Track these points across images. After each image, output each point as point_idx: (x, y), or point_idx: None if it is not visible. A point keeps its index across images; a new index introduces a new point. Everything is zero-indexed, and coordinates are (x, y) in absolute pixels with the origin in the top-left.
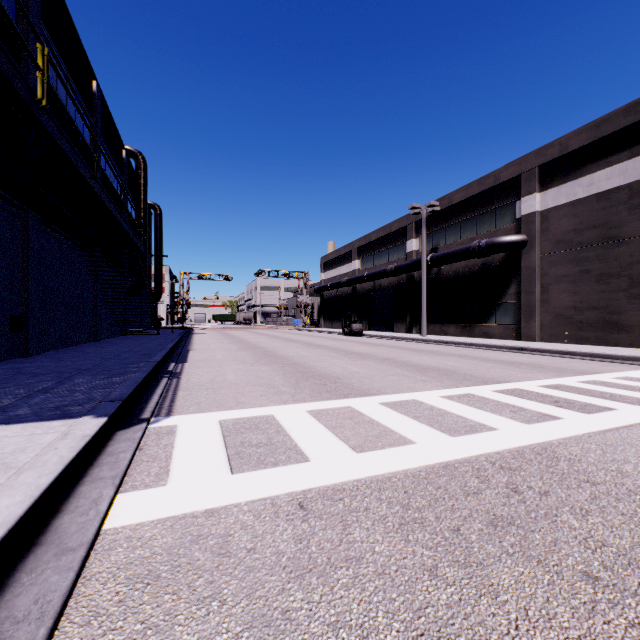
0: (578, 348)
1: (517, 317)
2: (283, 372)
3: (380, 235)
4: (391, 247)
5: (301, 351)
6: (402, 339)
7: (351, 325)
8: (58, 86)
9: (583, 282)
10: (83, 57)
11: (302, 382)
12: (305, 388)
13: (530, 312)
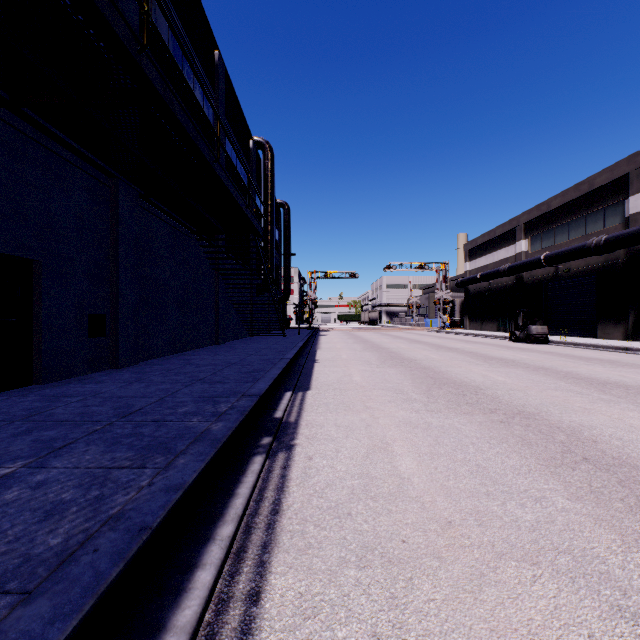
0: None
1: None
2: (533, 454)
3: (568, 198)
4: (590, 213)
5: (486, 372)
6: (639, 351)
7: (528, 327)
8: (170, 42)
9: None
10: (202, 19)
11: None
12: None
13: None
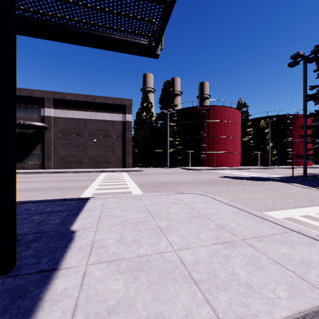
0: (75, 170)
1: (42, 159)
2: None
3: None
4: None
5: None
6: None
7: None
8: None
9: (71, 147)
10: None
11: (50, 190)
12: (63, 190)
13: (49, 157)
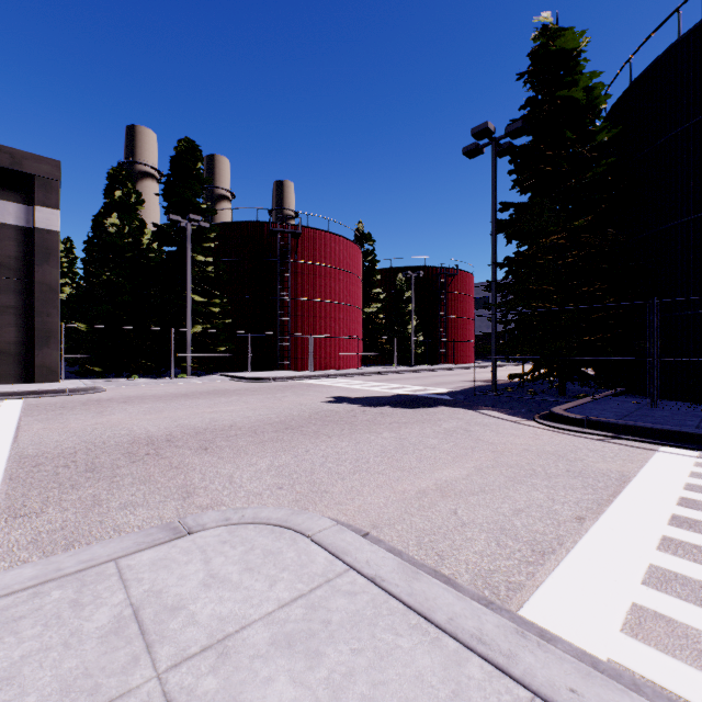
0: None
1: None
2: None
3: None
4: None
5: None
6: None
7: None
8: None
9: None
10: None
11: None
12: None
13: None
